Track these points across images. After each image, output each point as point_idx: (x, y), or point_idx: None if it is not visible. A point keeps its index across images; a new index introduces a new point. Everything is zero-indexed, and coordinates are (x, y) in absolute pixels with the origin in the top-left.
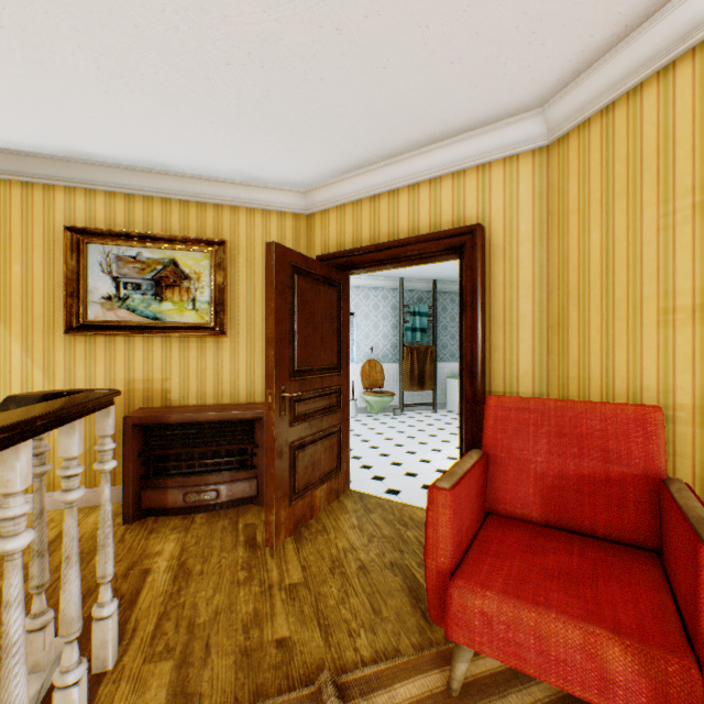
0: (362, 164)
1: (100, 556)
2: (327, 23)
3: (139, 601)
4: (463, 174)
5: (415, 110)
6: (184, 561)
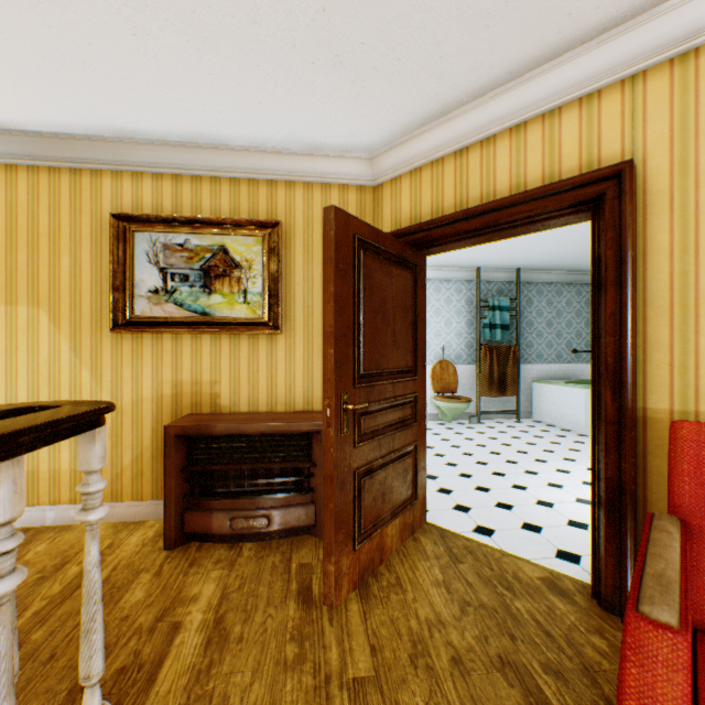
0: (445, 108)
1: (82, 646)
2: None
3: (158, 678)
4: (597, 96)
5: (532, 0)
6: (221, 616)
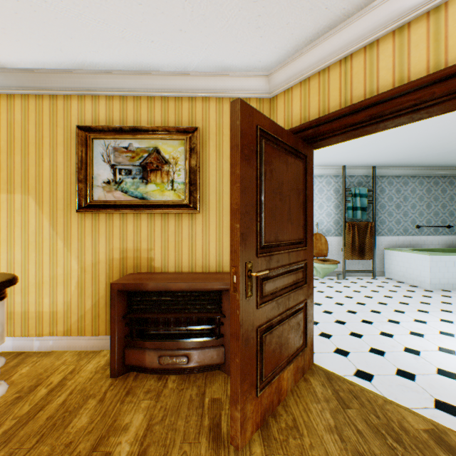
0: (332, 22)
1: None
2: None
3: None
4: None
5: None
6: (144, 449)
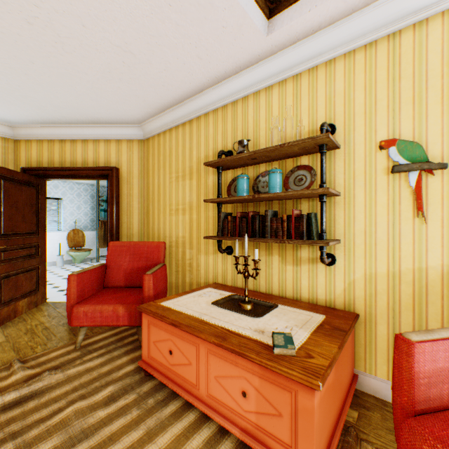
0: (54, 122)
1: None
2: (20, 71)
3: None
4: (110, 141)
5: (80, 110)
6: None
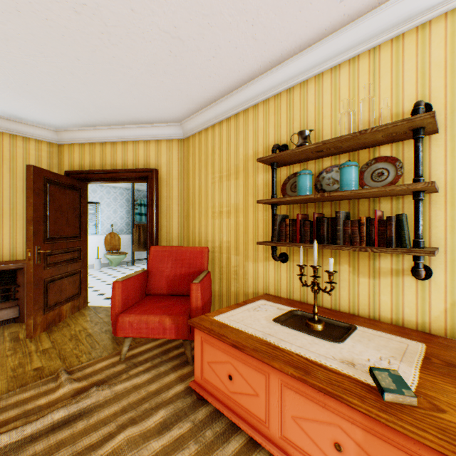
0: (95, 124)
1: None
2: (65, 69)
3: None
4: (149, 142)
5: (121, 110)
6: None
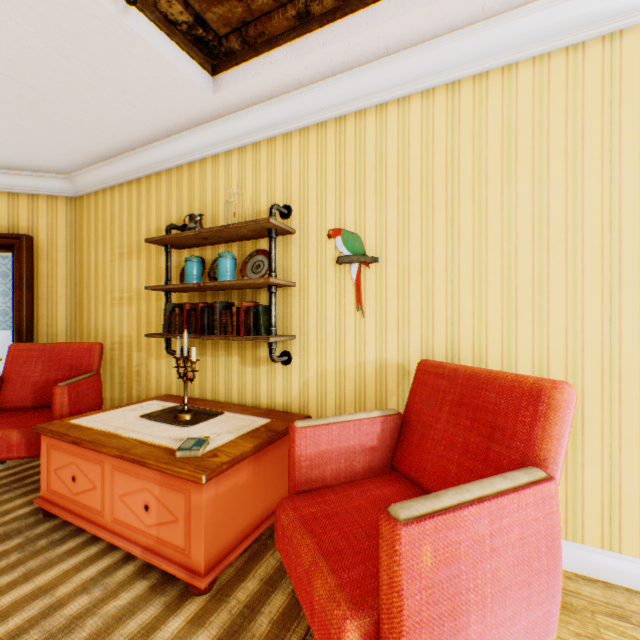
0: None
1: None
2: None
3: None
4: (19, 196)
5: None
6: None
